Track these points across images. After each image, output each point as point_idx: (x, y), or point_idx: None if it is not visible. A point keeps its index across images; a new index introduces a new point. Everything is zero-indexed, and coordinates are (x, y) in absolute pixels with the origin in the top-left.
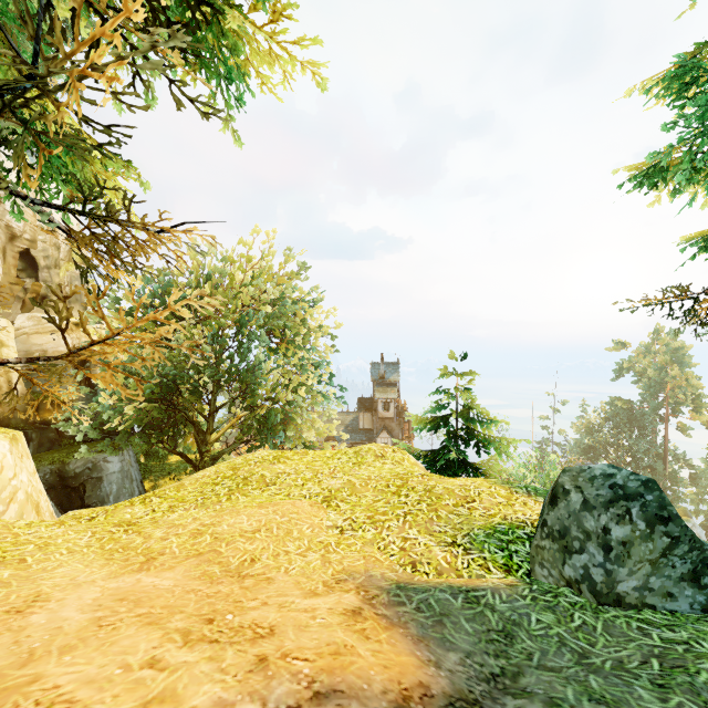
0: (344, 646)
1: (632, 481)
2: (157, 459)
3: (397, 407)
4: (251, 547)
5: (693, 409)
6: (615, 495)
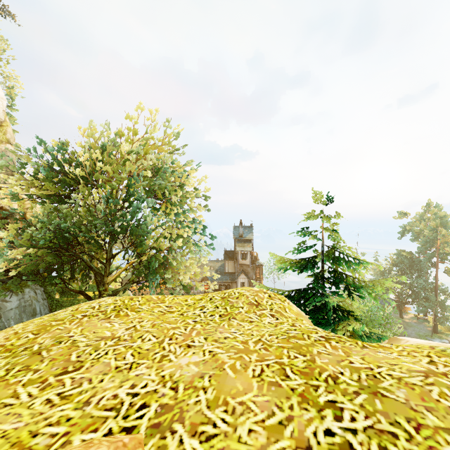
0: None
1: None
2: (71, 296)
3: (252, 257)
4: None
5: None
6: None
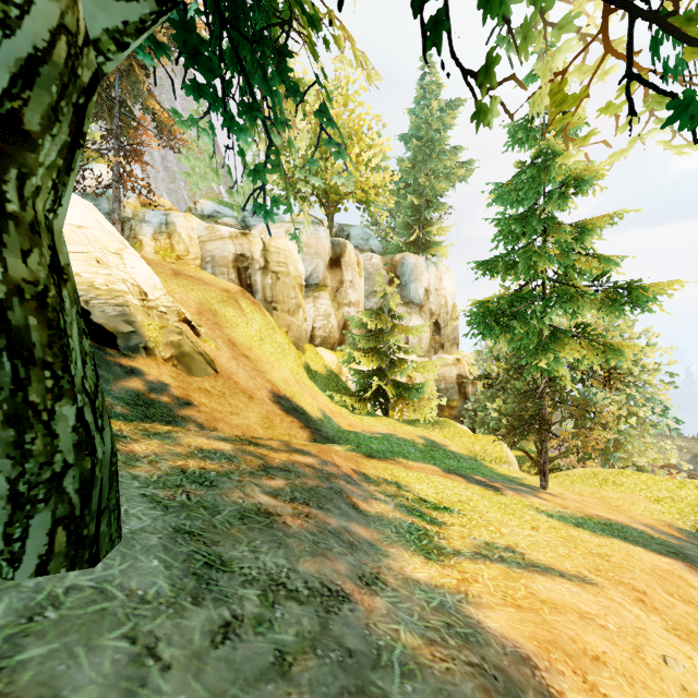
0: (656, 525)
1: None
2: None
3: None
4: (618, 502)
5: None
6: None
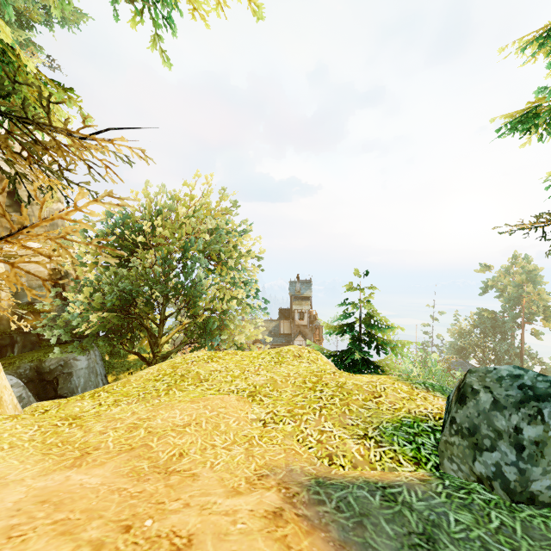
0: None
1: (540, 382)
2: (119, 358)
3: (310, 316)
4: (180, 441)
5: (544, 318)
6: (525, 395)
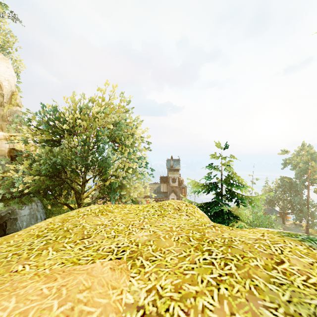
0: None
1: None
2: (58, 207)
3: (179, 181)
4: None
5: None
6: None
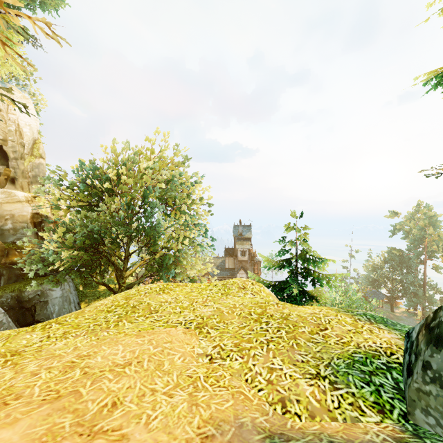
0: None
1: None
2: (91, 288)
3: (250, 254)
4: (116, 386)
5: (442, 255)
6: None
